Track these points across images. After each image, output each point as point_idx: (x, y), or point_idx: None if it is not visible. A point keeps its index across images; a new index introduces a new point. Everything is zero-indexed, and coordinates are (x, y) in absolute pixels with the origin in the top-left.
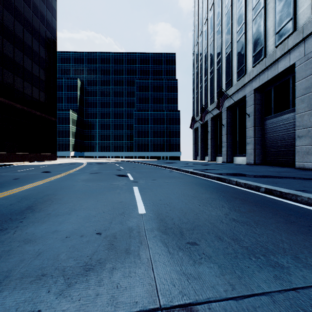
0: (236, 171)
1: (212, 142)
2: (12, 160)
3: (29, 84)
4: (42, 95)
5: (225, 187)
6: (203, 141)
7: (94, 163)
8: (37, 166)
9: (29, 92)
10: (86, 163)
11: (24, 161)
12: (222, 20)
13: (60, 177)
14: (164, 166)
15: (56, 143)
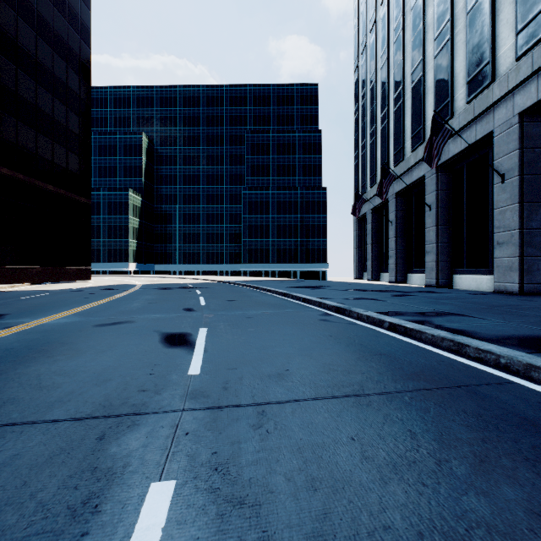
0: (537, 323)
1: (398, 242)
2: None
3: (30, 128)
4: (58, 153)
5: None
6: (376, 242)
7: (155, 287)
8: (16, 297)
9: (30, 146)
10: (139, 287)
11: (19, 283)
12: None
13: None
14: (303, 299)
15: (89, 247)
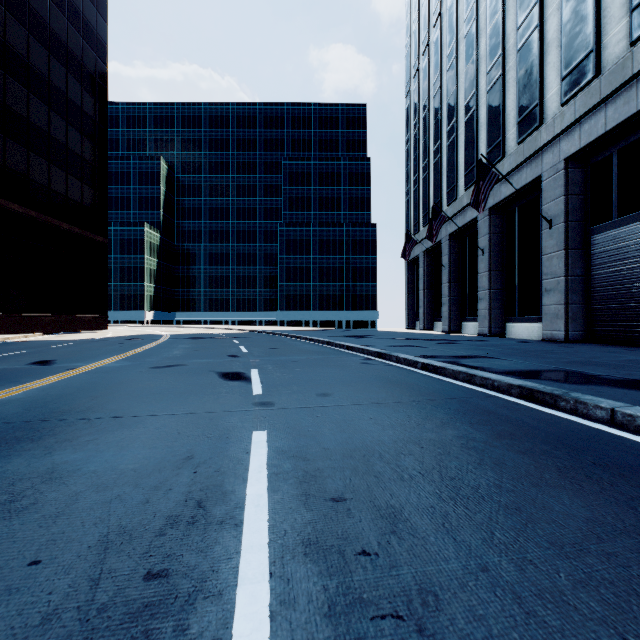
0: (549, 362)
1: (452, 288)
2: (0, 329)
3: (42, 159)
4: (73, 186)
5: (588, 439)
6: (429, 288)
7: (186, 337)
8: (43, 346)
9: (42, 179)
10: (167, 337)
11: (30, 332)
12: (478, 9)
13: (55, 381)
14: (347, 347)
15: (106, 292)
